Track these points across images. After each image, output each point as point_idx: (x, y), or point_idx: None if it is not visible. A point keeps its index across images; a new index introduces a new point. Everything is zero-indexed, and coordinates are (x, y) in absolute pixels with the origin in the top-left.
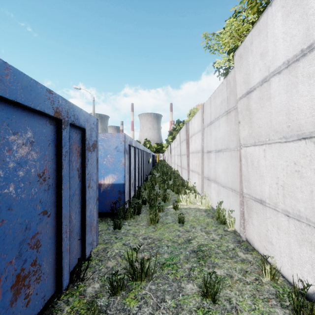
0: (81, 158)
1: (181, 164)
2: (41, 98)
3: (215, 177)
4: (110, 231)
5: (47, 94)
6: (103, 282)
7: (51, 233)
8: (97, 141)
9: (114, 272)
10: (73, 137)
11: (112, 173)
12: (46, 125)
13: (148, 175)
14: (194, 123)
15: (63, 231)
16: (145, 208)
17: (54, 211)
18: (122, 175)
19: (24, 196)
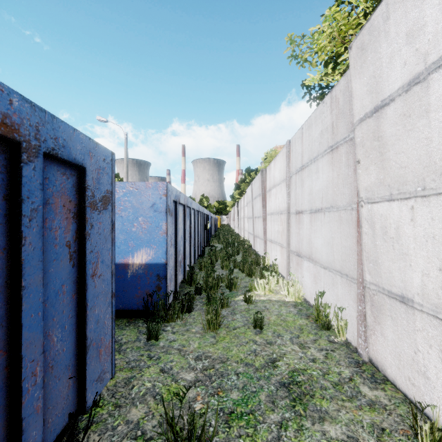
0: (77, 222)
1: (254, 230)
2: None
3: (311, 252)
4: (140, 344)
5: None
6: None
7: None
8: (113, 192)
9: (141, 433)
10: (57, 182)
11: (146, 246)
12: None
13: (206, 247)
14: (274, 170)
15: (24, 375)
16: (201, 301)
17: (1, 336)
18: (163, 250)
19: None
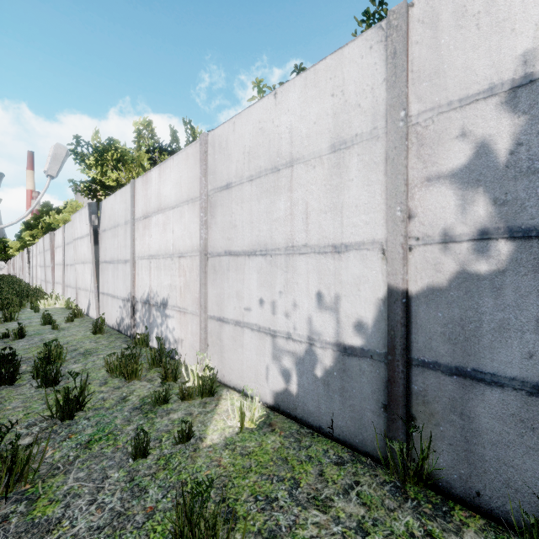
0: None
1: (46, 277)
2: None
3: (70, 283)
4: None
5: None
6: None
7: None
8: None
9: None
10: None
11: None
12: None
13: None
14: (58, 236)
15: None
16: None
17: None
18: None
19: None
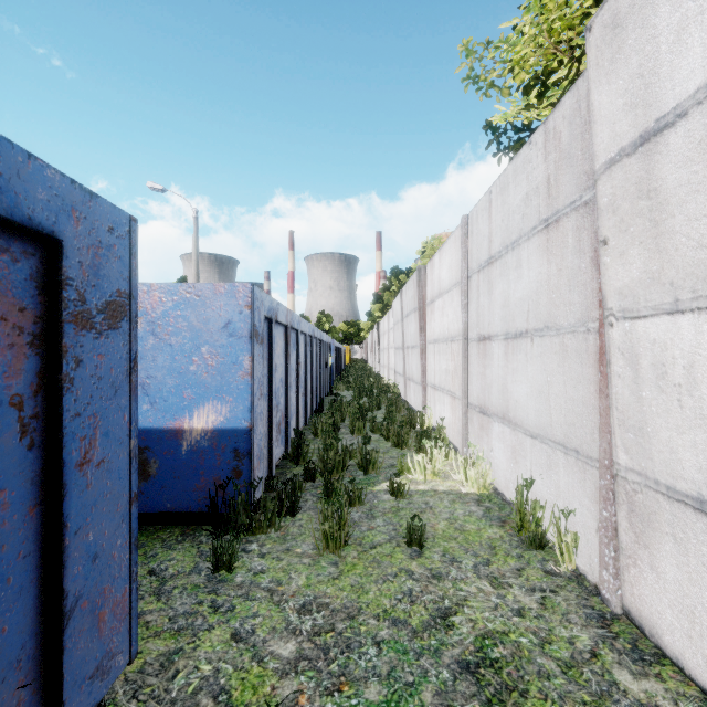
0: (41, 354)
1: (405, 369)
2: None
3: (506, 407)
4: (199, 579)
5: None
6: None
7: None
8: (134, 296)
9: None
10: None
11: (215, 399)
12: None
13: (326, 396)
14: (439, 267)
15: None
16: (314, 492)
17: None
18: (245, 404)
19: None
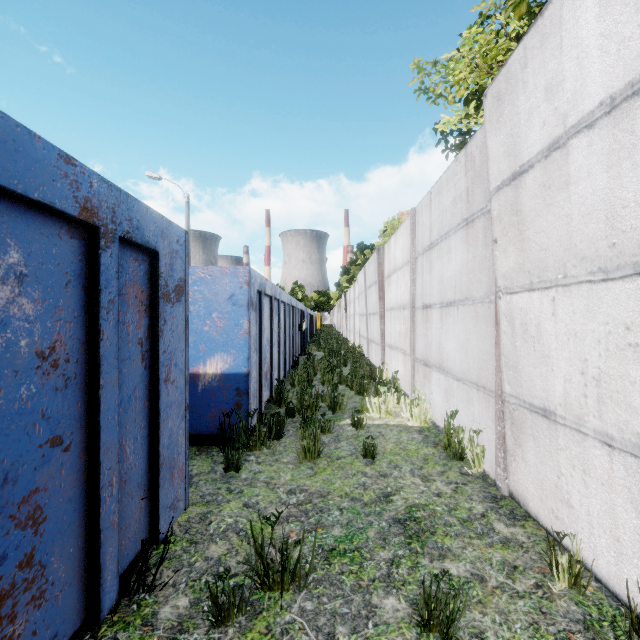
0: (149, 316)
1: (367, 332)
2: (43, 172)
3: (441, 360)
4: (216, 476)
5: (62, 164)
6: (196, 594)
7: (73, 488)
8: (187, 281)
9: (224, 570)
10: (129, 269)
11: (222, 351)
12: (60, 237)
13: (300, 356)
14: (394, 248)
15: (102, 483)
16: (294, 425)
17: (80, 437)
18: (244, 355)
19: (1, 404)
